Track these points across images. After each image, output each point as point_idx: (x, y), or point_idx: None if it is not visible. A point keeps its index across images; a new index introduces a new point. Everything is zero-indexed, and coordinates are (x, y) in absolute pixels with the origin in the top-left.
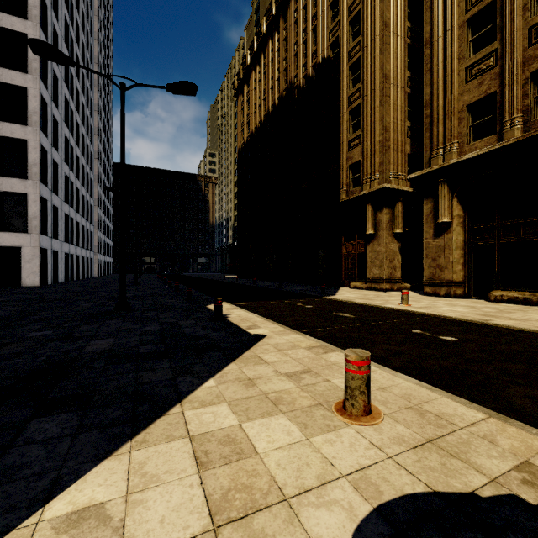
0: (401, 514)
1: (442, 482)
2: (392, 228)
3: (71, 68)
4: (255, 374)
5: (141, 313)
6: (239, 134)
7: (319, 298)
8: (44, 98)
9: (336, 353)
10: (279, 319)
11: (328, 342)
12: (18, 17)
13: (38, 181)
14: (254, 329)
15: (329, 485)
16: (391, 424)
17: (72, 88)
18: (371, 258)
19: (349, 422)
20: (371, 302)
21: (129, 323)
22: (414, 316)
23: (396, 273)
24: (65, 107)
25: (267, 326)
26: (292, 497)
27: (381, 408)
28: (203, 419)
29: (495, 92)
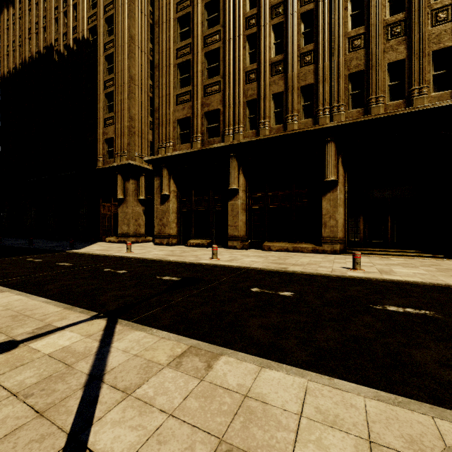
0: None
1: None
2: (137, 195)
3: None
4: None
5: None
6: None
7: (62, 252)
8: None
9: (2, 293)
10: None
11: (11, 287)
12: None
13: None
14: None
15: None
16: None
17: None
18: (121, 217)
19: None
20: (105, 252)
21: None
22: (123, 260)
23: (141, 229)
24: None
25: None
26: None
27: None
28: None
29: (190, 117)
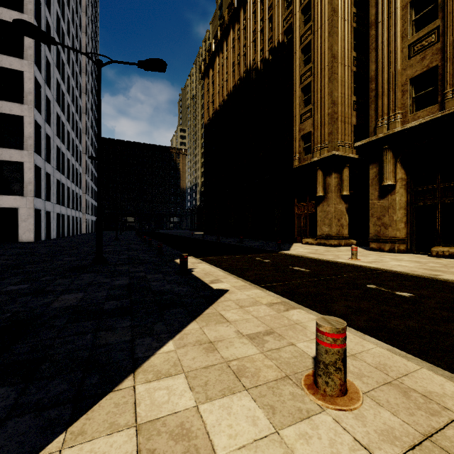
0: None
1: None
2: (339, 190)
3: (62, 56)
4: (216, 335)
5: (115, 266)
6: (206, 111)
7: (275, 252)
8: (38, 81)
9: (298, 310)
10: (240, 273)
11: (288, 298)
12: (16, 11)
13: (32, 152)
14: (216, 283)
15: None
16: (373, 408)
17: (63, 73)
18: (321, 217)
19: (323, 405)
20: (322, 256)
21: (101, 276)
22: (365, 270)
23: (343, 231)
24: (57, 89)
25: (229, 280)
26: None
27: (356, 383)
28: (155, 397)
29: (437, 66)
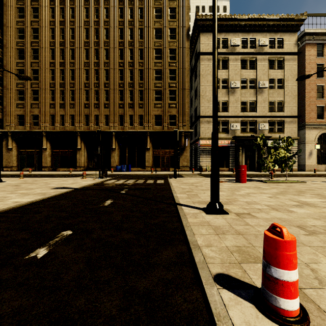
0: None
1: None
2: None
3: None
4: None
5: None
6: None
7: None
8: None
9: None
10: None
11: None
12: None
13: None
14: None
15: None
16: None
17: None
18: None
19: None
20: None
21: None
22: None
23: None
24: None
25: None
26: None
27: None
28: None
29: (24, 115)
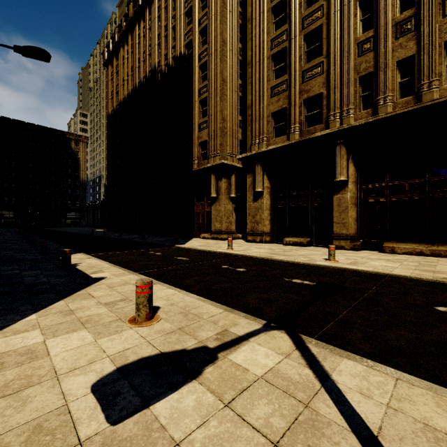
0: (132, 367)
1: (170, 348)
2: (228, 193)
3: None
4: (78, 306)
5: None
6: (109, 101)
7: (171, 246)
8: None
9: (156, 285)
10: (126, 264)
11: (156, 278)
12: None
13: None
14: (97, 273)
15: (95, 363)
16: (162, 323)
17: None
18: (214, 215)
19: (133, 326)
20: (208, 248)
21: None
22: (230, 257)
23: (231, 226)
24: None
25: (111, 270)
26: (62, 374)
27: (162, 315)
28: (11, 342)
29: (286, 108)
